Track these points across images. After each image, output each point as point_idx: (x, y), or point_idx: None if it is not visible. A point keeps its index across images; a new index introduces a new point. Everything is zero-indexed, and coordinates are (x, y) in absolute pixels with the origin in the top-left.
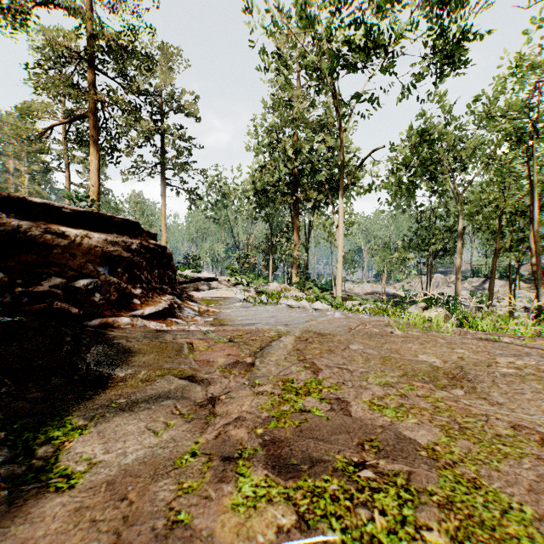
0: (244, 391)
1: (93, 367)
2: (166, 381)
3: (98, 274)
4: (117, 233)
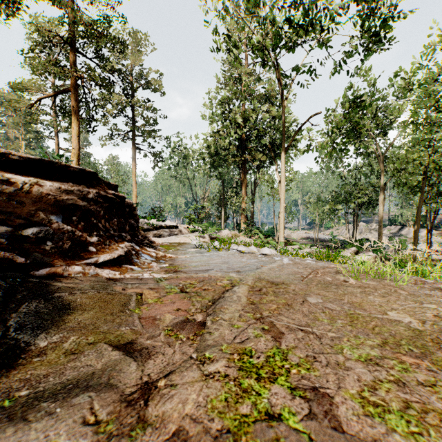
0: (190, 372)
1: (11, 333)
2: (95, 353)
3: (50, 222)
4: (74, 182)
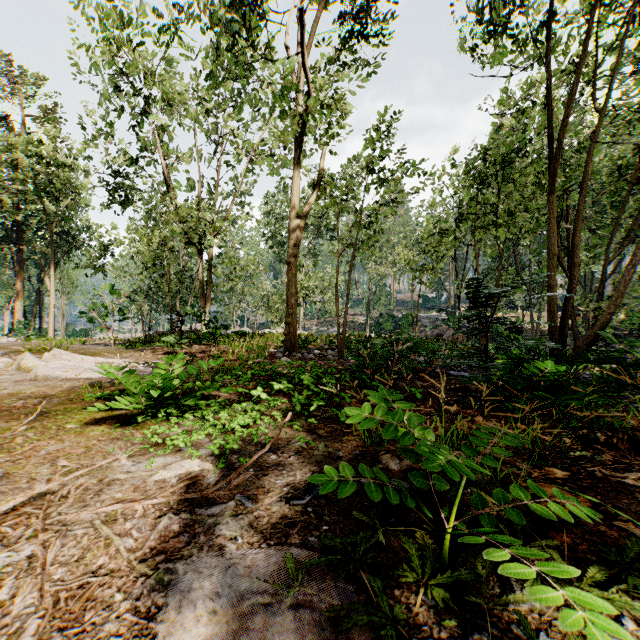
0: None
1: None
2: None
3: None
4: None
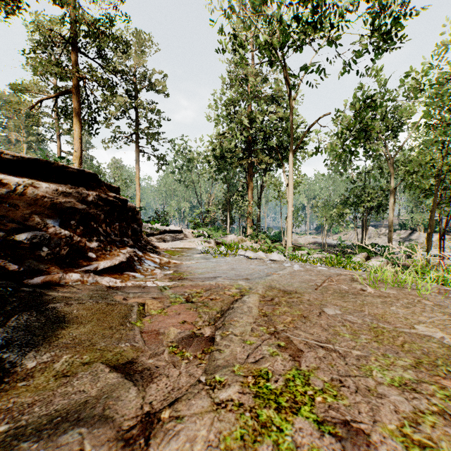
0: (198, 400)
1: None
2: (90, 375)
3: (46, 226)
4: (72, 184)
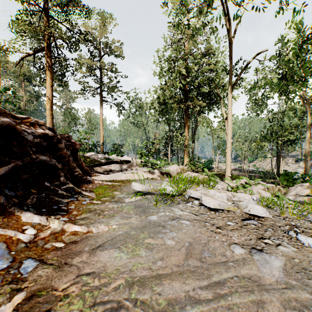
0: None
1: None
2: None
3: None
4: None
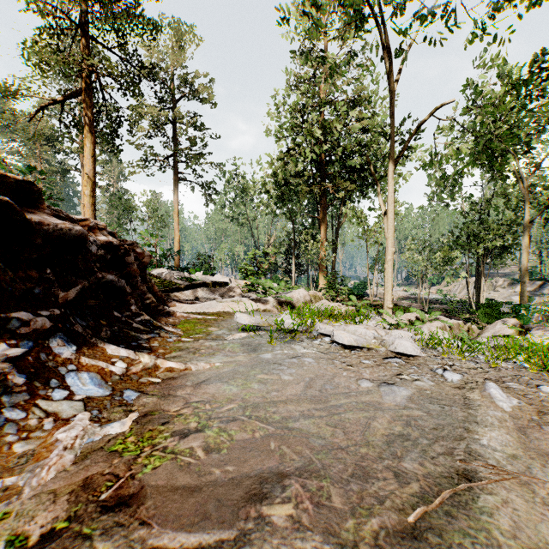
0: None
1: None
2: None
3: None
4: None
